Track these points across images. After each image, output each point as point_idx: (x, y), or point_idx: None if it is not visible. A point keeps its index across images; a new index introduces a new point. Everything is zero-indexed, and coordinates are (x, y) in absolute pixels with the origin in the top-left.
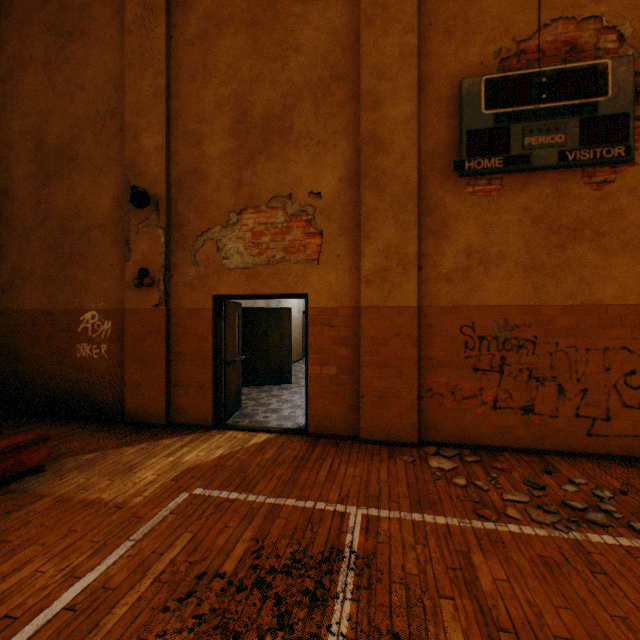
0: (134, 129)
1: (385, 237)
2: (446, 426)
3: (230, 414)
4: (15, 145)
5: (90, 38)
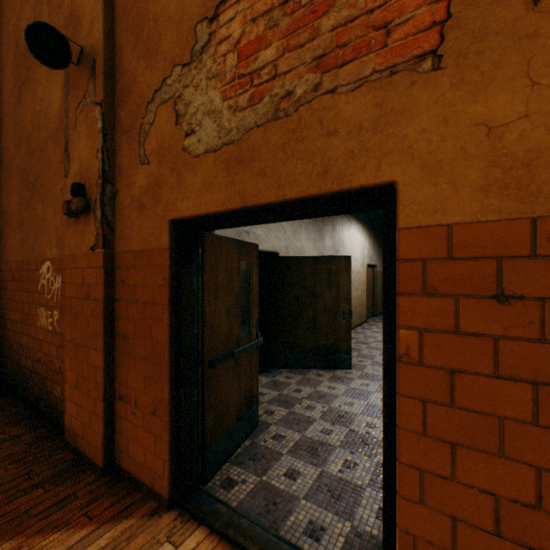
0: None
1: None
2: None
3: (221, 458)
4: (4, 63)
5: None
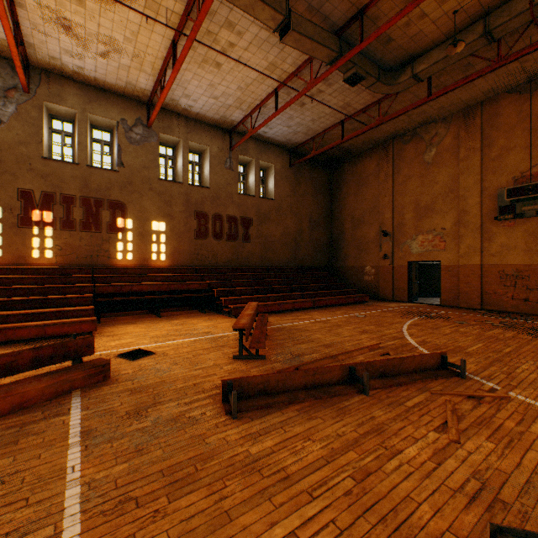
0: (382, 212)
1: (467, 242)
2: (492, 304)
3: (413, 300)
4: (345, 218)
5: (368, 186)
